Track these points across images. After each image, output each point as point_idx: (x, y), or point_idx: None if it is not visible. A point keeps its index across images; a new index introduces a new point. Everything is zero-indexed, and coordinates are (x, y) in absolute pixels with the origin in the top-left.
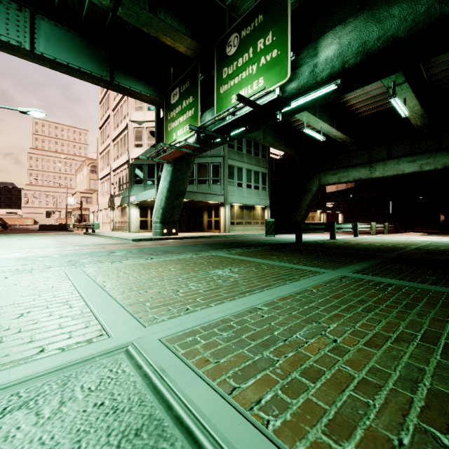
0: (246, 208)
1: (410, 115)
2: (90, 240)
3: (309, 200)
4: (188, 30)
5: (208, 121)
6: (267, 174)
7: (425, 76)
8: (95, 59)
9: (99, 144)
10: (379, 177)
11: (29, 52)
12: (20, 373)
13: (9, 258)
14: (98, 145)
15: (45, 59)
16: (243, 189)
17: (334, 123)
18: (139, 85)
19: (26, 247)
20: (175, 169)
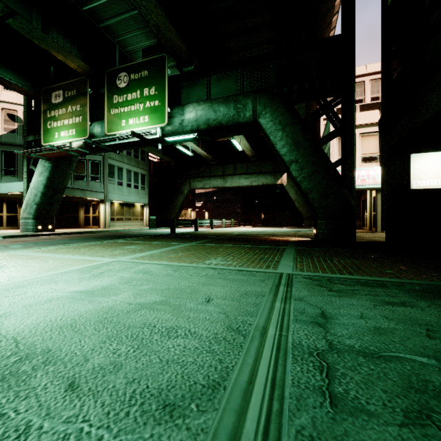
0: (126, 205)
1: (244, 148)
2: None
3: (181, 201)
4: (79, 52)
5: (103, 138)
6: (146, 175)
7: None
8: None
9: None
10: (229, 186)
11: None
12: (89, 265)
13: None
14: None
15: None
16: (124, 188)
17: (199, 143)
18: (9, 72)
19: None
20: (56, 166)
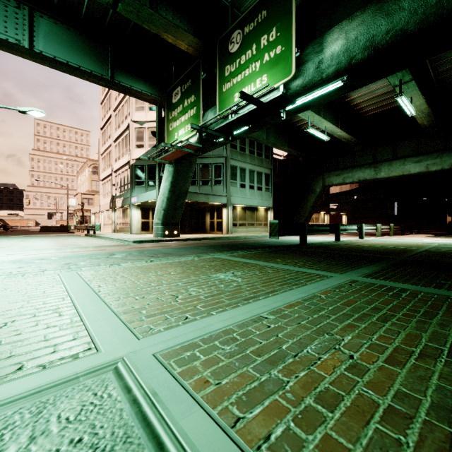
0: (249, 209)
1: (416, 114)
2: (90, 241)
3: (312, 202)
4: (190, 27)
5: (210, 119)
6: (270, 175)
7: (432, 74)
8: (95, 57)
9: (100, 144)
10: (385, 177)
11: (28, 51)
12: None
13: (5, 260)
14: (99, 146)
15: (45, 58)
16: (246, 190)
17: (338, 122)
18: (141, 84)
19: (24, 249)
20: (177, 169)
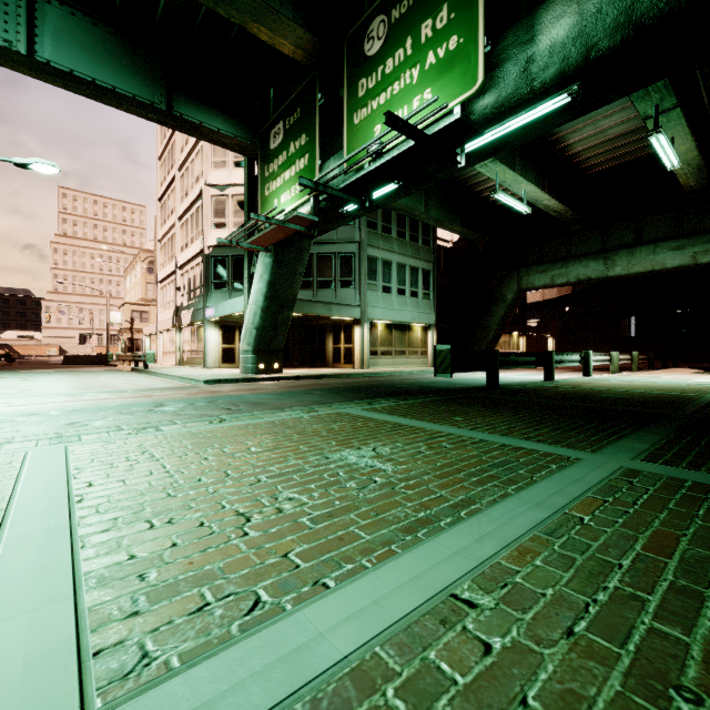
0: (397, 327)
1: (678, 168)
2: (134, 381)
3: (500, 316)
4: (297, 15)
5: (331, 169)
6: (432, 272)
7: (706, 100)
8: (141, 73)
9: (158, 225)
10: (622, 275)
11: (25, 59)
12: None
13: None
14: (157, 227)
15: (54, 72)
16: (392, 297)
17: (545, 184)
18: (217, 119)
19: (16, 394)
20: (278, 261)
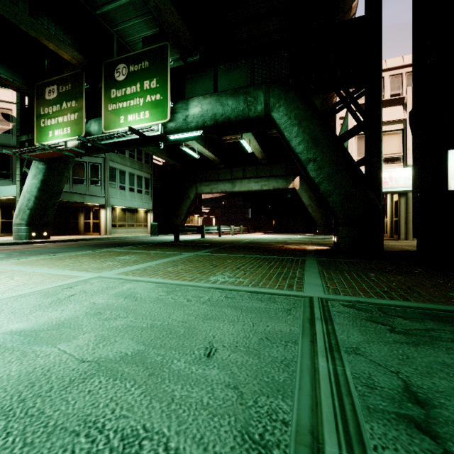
0: (129, 210)
1: (254, 150)
2: None
3: (188, 206)
4: (73, 41)
5: (98, 136)
6: (150, 179)
7: None
8: None
9: None
10: (238, 191)
11: None
12: (61, 284)
13: None
14: None
15: None
16: (126, 192)
17: (206, 144)
18: None
19: None
20: (50, 168)
